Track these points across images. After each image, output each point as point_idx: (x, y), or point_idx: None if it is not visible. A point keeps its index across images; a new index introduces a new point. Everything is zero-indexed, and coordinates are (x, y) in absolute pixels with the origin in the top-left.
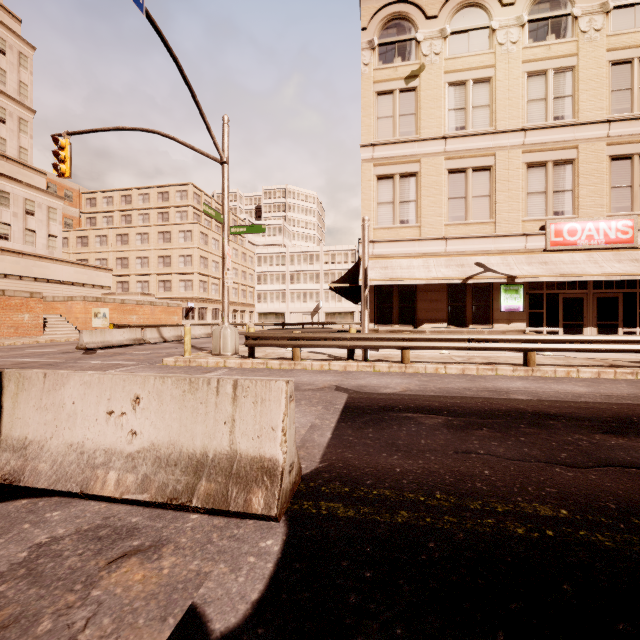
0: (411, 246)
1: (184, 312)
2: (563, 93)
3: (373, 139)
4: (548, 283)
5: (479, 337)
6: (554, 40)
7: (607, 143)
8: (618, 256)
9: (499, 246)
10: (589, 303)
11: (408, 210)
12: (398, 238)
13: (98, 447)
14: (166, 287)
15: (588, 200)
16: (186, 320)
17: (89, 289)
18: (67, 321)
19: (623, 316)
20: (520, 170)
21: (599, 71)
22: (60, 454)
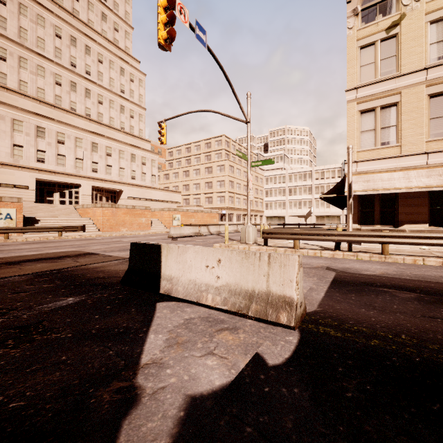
0: (391, 162)
1: (220, 216)
2: None
3: (356, 83)
4: None
5: None
6: None
7: None
8: None
9: None
10: None
11: (389, 134)
12: (379, 157)
13: (202, 282)
14: (209, 201)
15: None
16: (221, 221)
17: (170, 204)
18: (161, 222)
19: None
20: None
21: None
22: (186, 284)
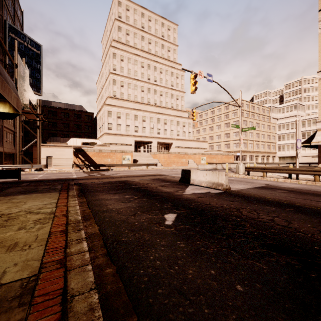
0: None
1: (235, 157)
2: None
3: None
4: None
5: None
6: None
7: None
8: None
9: None
10: None
11: None
12: None
13: (202, 180)
14: (227, 147)
15: None
16: (236, 161)
17: (200, 149)
18: (194, 161)
19: None
20: None
21: None
22: (197, 181)
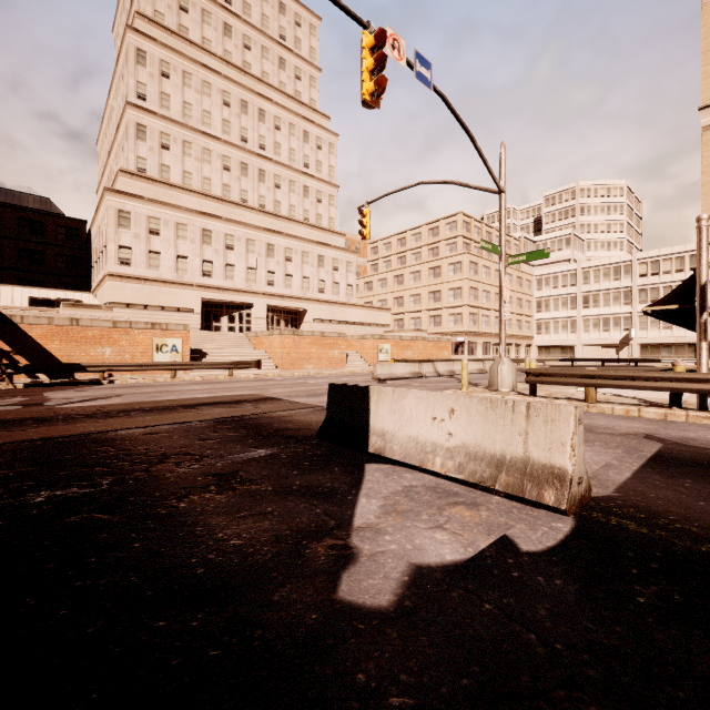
0: None
1: (453, 347)
2: None
3: None
4: None
5: None
6: None
7: None
8: None
9: None
10: None
11: None
12: None
13: (427, 440)
14: (436, 322)
15: None
16: (455, 355)
17: (374, 328)
18: (360, 356)
19: None
20: None
21: None
22: (404, 441)
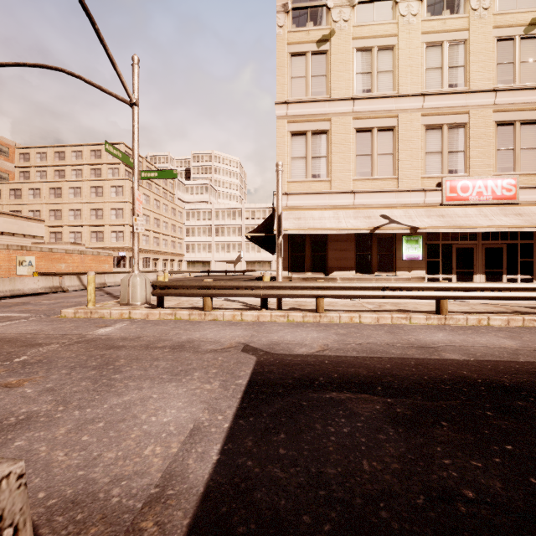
0: (322, 199)
1: (116, 261)
2: (456, 63)
3: (287, 97)
4: (443, 234)
5: (393, 285)
6: (449, 15)
7: (494, 110)
8: (504, 211)
9: (401, 200)
10: (478, 253)
11: (319, 165)
12: (310, 191)
13: None
14: (98, 237)
15: (478, 160)
16: (117, 268)
17: (19, 238)
18: None
19: (507, 264)
20: (419, 131)
21: (487, 45)
22: None
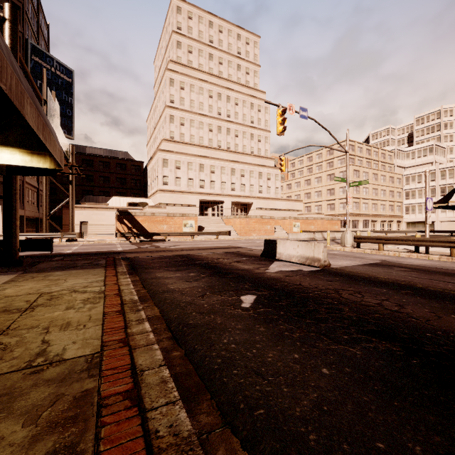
0: None
1: (342, 223)
2: None
3: None
4: None
5: None
6: None
7: None
8: None
9: None
10: None
11: None
12: None
13: (292, 254)
14: (331, 208)
15: None
16: (344, 228)
17: (291, 212)
18: (283, 229)
19: None
20: None
21: None
22: (286, 255)
